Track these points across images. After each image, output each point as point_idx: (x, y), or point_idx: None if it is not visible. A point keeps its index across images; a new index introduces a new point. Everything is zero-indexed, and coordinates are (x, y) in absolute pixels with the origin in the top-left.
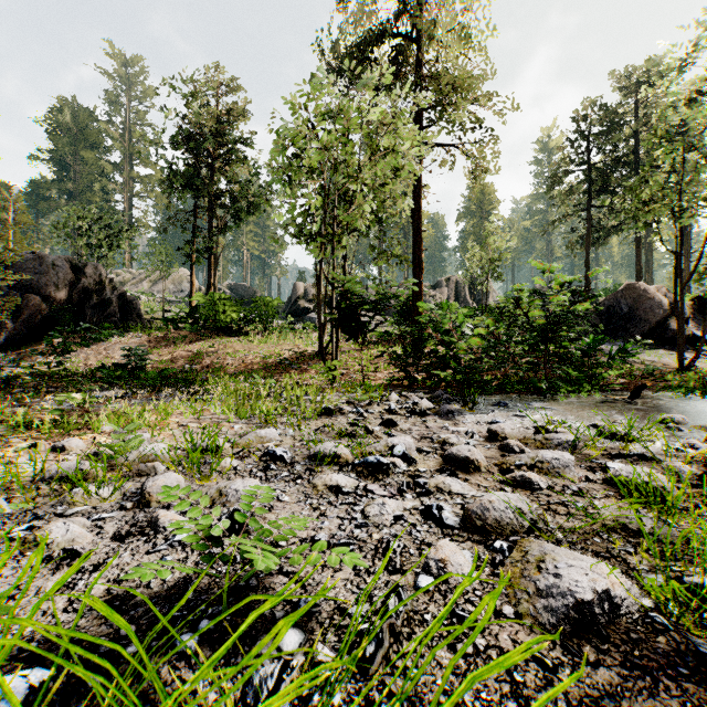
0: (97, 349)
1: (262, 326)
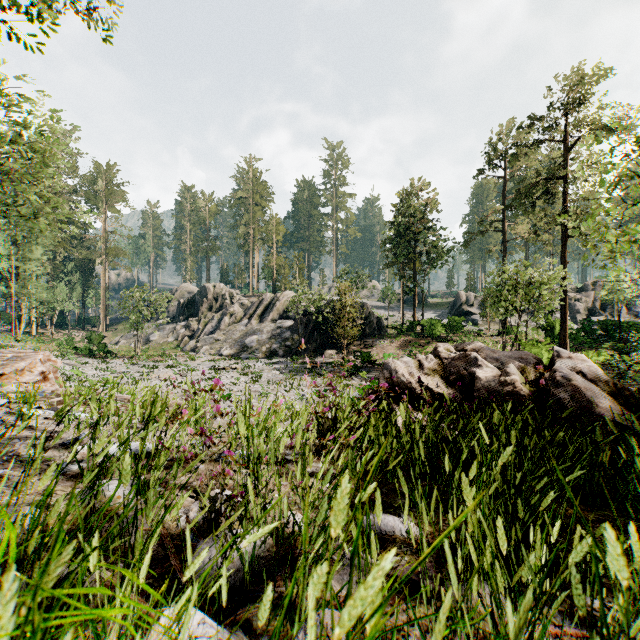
0: (379, 349)
1: (452, 333)
